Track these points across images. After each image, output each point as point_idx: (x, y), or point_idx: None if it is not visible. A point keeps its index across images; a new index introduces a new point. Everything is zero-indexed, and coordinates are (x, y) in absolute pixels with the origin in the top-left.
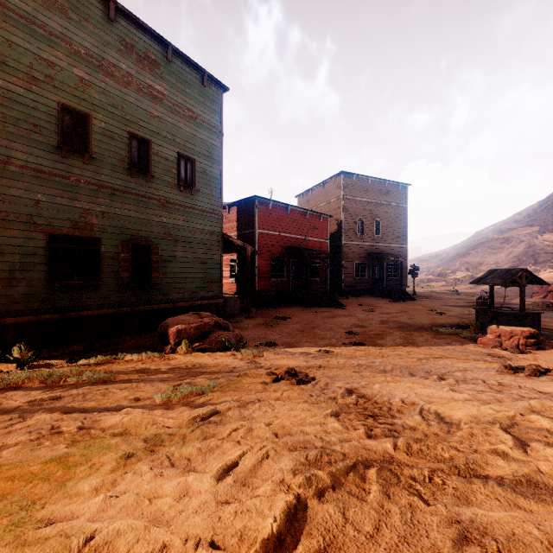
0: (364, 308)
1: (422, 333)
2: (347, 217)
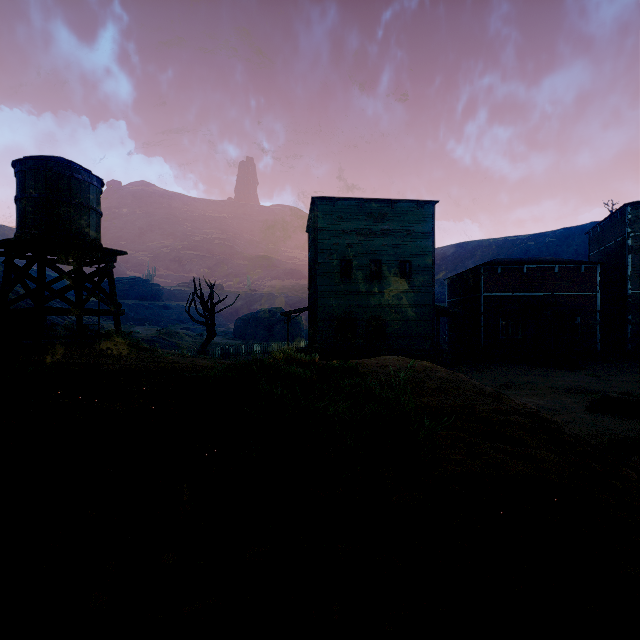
0: (599, 374)
1: (572, 394)
2: (638, 259)
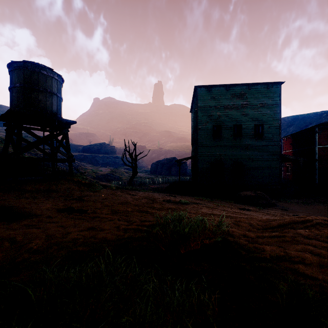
0: None
1: None
2: None
